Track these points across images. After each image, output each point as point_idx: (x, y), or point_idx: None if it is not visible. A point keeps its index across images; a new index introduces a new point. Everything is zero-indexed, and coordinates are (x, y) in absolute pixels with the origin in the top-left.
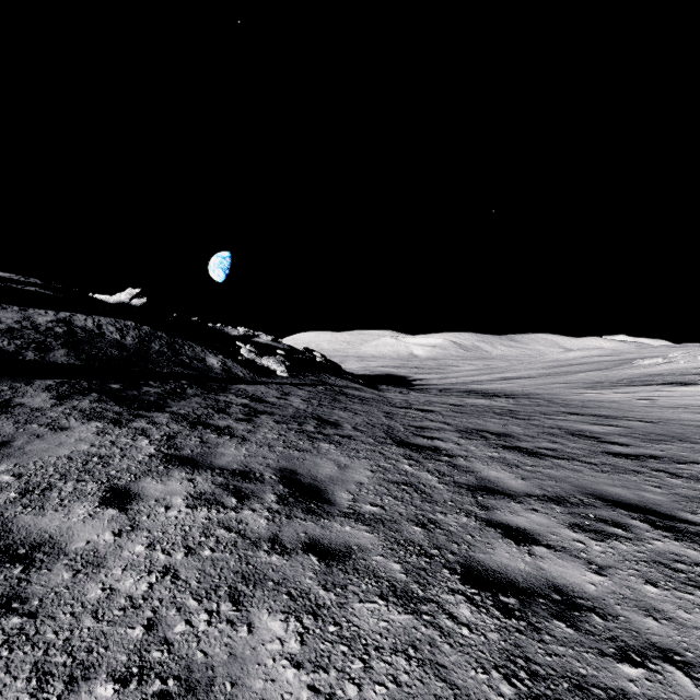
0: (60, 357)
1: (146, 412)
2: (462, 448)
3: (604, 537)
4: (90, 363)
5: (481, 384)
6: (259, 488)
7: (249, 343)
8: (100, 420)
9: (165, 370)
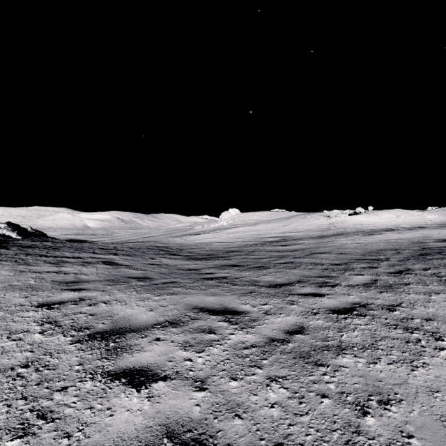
0: None
1: (3, 247)
2: (122, 249)
3: (144, 252)
4: None
5: (133, 240)
6: (79, 252)
7: None
8: None
9: None
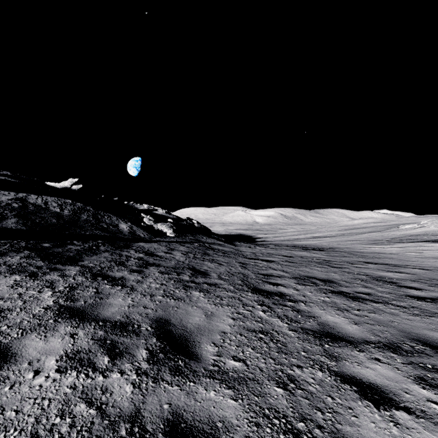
0: (11, 223)
1: (61, 266)
2: (300, 294)
3: None
4: (32, 228)
5: (300, 241)
6: (134, 342)
7: (151, 215)
8: (20, 273)
9: (88, 232)
